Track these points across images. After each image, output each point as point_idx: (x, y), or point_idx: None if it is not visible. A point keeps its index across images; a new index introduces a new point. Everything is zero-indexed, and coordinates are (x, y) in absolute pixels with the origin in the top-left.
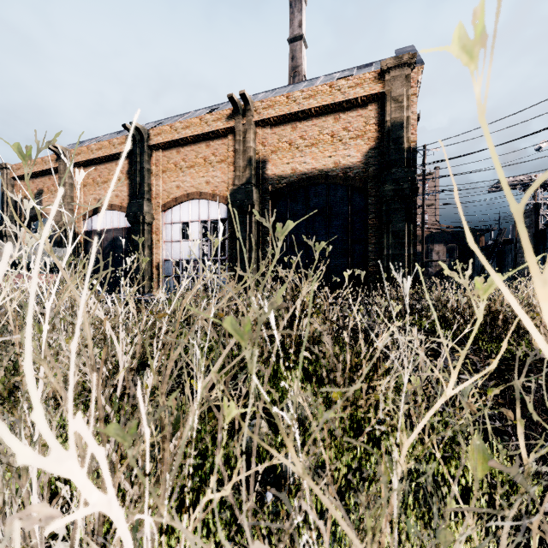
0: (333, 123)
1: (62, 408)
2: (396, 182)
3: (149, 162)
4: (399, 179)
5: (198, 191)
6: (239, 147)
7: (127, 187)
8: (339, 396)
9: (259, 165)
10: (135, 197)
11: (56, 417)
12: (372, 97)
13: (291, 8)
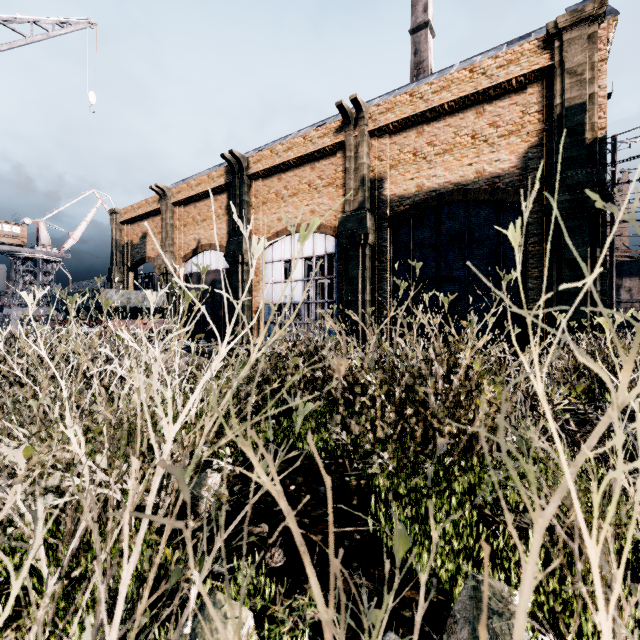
0: (474, 120)
1: None
2: (573, 190)
3: (248, 193)
4: (578, 184)
5: (301, 222)
6: (349, 165)
7: (226, 224)
8: None
9: (374, 185)
10: (234, 234)
11: None
12: (533, 75)
13: None
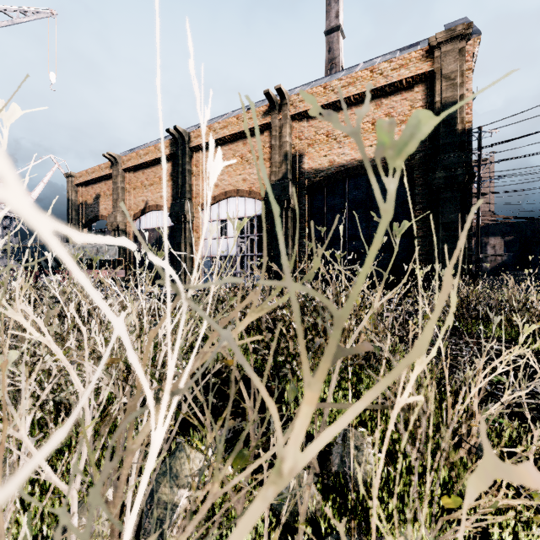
0: (374, 110)
1: None
2: (448, 169)
3: (190, 163)
4: (451, 165)
5: (235, 189)
6: (275, 143)
7: (170, 189)
8: (455, 504)
9: (295, 160)
10: (178, 197)
11: None
12: (418, 77)
13: (328, 0)
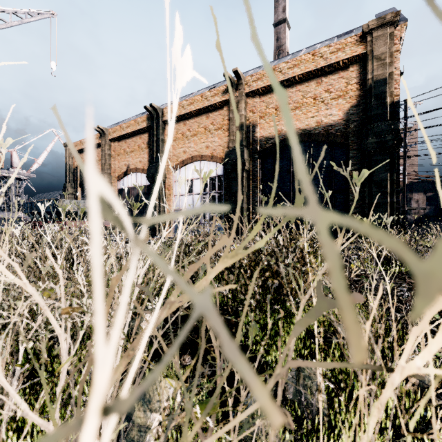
0: (315, 87)
1: None
2: (379, 135)
3: (163, 134)
4: (381, 132)
5: (199, 154)
6: (232, 116)
7: (147, 155)
8: None
9: (249, 130)
10: (153, 161)
11: None
12: (353, 59)
13: None
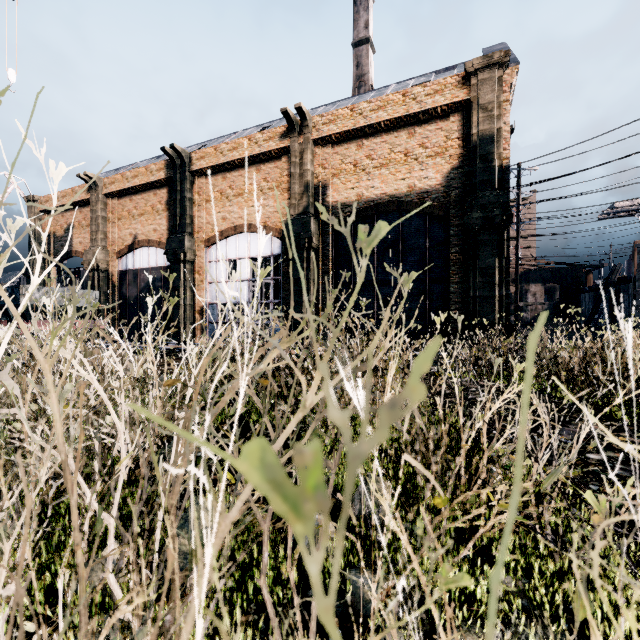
0: (407, 139)
1: (19, 525)
2: (485, 208)
3: (191, 190)
4: (488, 204)
5: (247, 223)
6: (294, 171)
7: (166, 220)
8: (444, 503)
9: (318, 191)
10: (175, 231)
11: (10, 540)
12: (454, 105)
13: (356, 7)
